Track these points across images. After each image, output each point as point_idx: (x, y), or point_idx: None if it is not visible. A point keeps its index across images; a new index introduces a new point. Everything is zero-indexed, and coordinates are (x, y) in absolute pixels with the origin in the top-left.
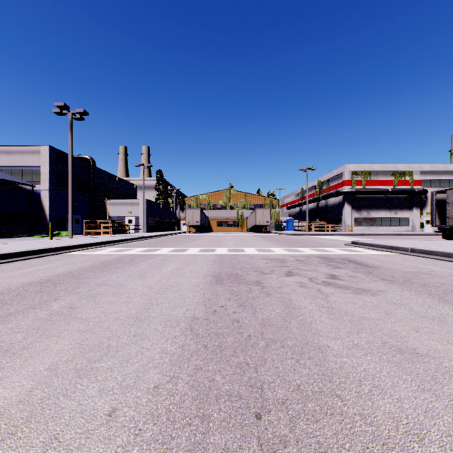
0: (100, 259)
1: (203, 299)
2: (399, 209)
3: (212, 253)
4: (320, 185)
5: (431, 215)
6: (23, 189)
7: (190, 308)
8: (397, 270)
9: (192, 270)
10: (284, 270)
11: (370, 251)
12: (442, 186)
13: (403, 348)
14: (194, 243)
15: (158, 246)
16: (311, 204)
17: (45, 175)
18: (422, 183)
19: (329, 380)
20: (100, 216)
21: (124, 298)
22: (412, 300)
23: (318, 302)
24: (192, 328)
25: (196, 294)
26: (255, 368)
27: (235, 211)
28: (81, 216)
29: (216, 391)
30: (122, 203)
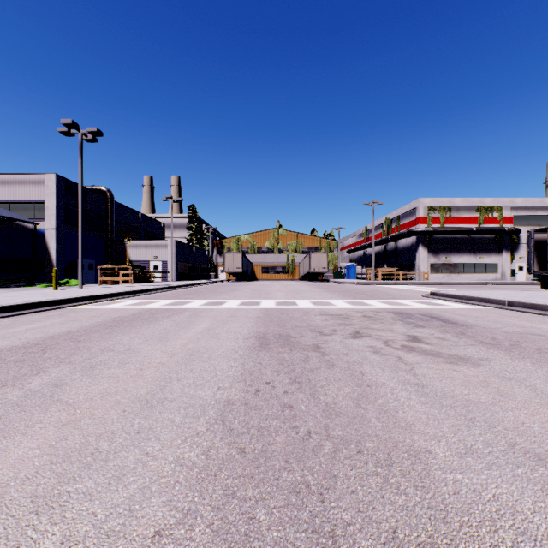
0: (113, 315)
1: (242, 371)
2: (485, 252)
3: (256, 306)
4: (388, 223)
5: (528, 259)
6: (24, 227)
7: (223, 385)
8: (497, 329)
9: (230, 329)
10: (349, 329)
11: (455, 304)
12: (537, 224)
13: (544, 455)
14: (233, 295)
15: (188, 298)
16: (378, 247)
17: (51, 211)
18: (514, 221)
19: (442, 519)
20: (119, 262)
21: (134, 370)
22: (530, 373)
23: (402, 376)
24: (224, 418)
25: (232, 365)
26: (320, 494)
27: (284, 256)
28: (95, 261)
29: (258, 542)
30: (146, 245)
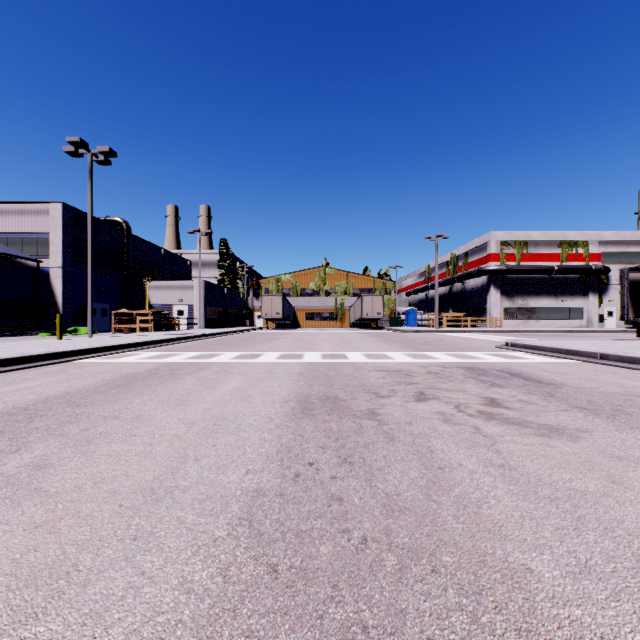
0: (124, 371)
1: (278, 447)
2: (569, 295)
3: (298, 360)
4: (454, 260)
5: (621, 303)
6: (25, 265)
7: (253, 467)
8: (592, 389)
9: (265, 389)
10: (411, 389)
11: (537, 358)
12: (630, 262)
13: None
14: (272, 345)
15: (217, 350)
16: (442, 289)
17: (56, 246)
18: (602, 258)
19: None
20: (138, 306)
21: (141, 445)
22: None
23: (482, 455)
24: (251, 517)
25: (266, 438)
26: None
27: (332, 299)
28: (109, 305)
29: None
30: (170, 286)
